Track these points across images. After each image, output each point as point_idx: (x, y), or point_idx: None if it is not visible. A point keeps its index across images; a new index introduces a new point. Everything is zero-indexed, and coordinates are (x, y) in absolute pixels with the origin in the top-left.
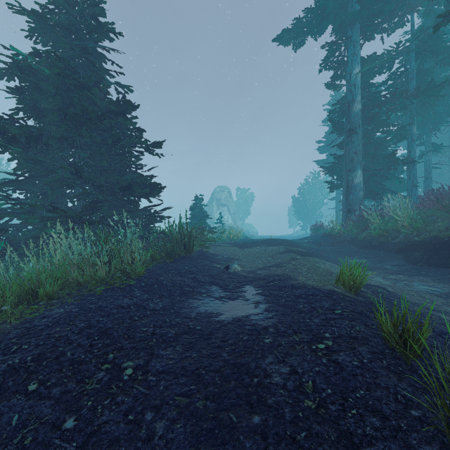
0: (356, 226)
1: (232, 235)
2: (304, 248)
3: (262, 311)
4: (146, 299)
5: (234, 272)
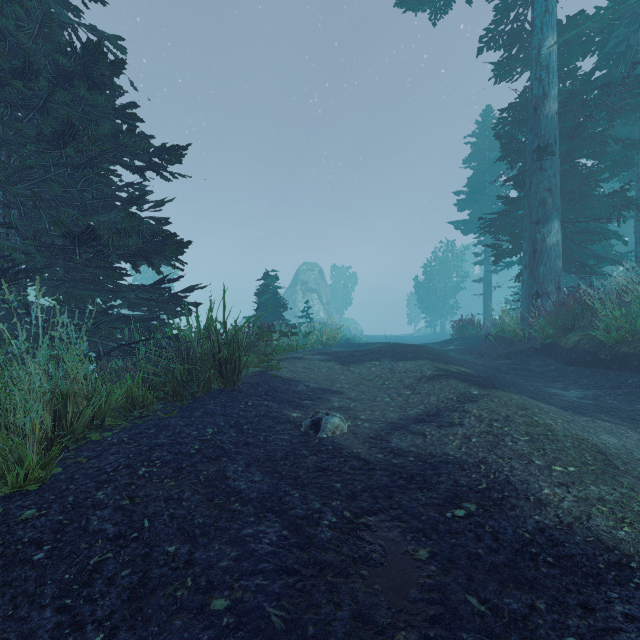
0: (553, 323)
1: (325, 338)
2: (464, 365)
3: None
4: None
5: (333, 441)
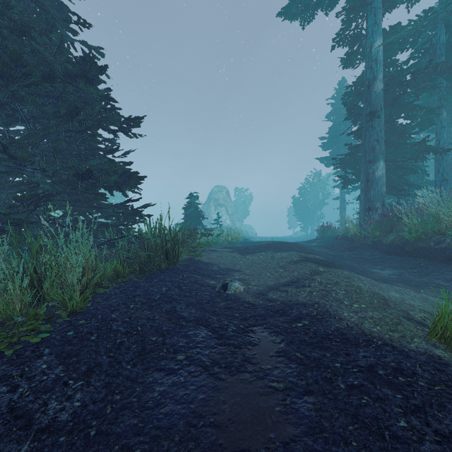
0: (379, 227)
1: (230, 238)
2: (319, 254)
3: (307, 431)
4: (51, 385)
5: (235, 295)
